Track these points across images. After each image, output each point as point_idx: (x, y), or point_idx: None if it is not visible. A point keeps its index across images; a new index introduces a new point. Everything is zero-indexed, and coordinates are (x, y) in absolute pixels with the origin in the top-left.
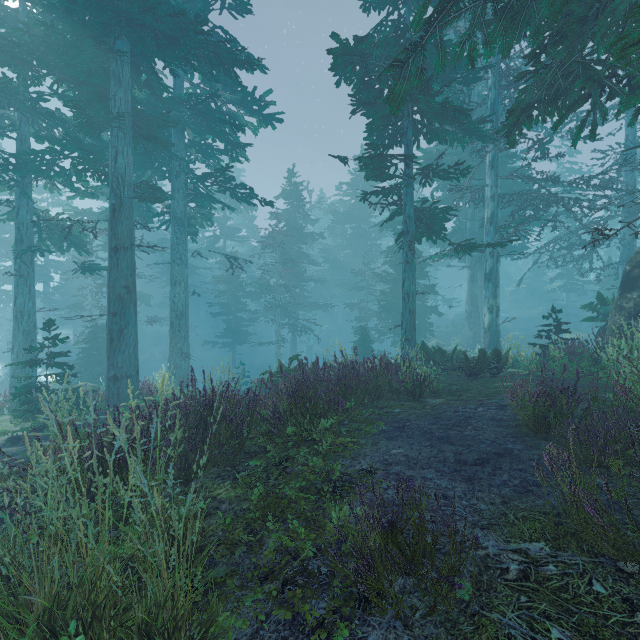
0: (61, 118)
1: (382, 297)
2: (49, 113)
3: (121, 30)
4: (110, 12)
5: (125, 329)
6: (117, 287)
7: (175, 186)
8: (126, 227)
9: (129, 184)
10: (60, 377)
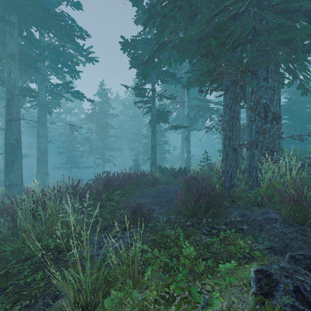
0: None
1: (145, 145)
2: None
3: (14, 12)
4: (7, 1)
5: (15, 160)
6: (10, 139)
7: (40, 87)
8: (16, 109)
9: (17, 88)
10: None
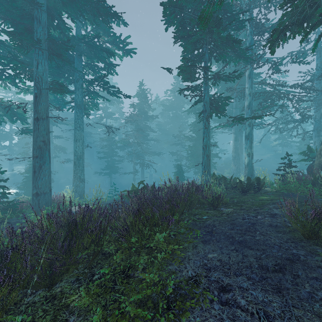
0: (9, 46)
1: (189, 148)
2: (0, 42)
3: None
4: None
5: (43, 166)
6: (38, 141)
7: (76, 87)
8: (43, 106)
9: (45, 82)
10: (1, 194)
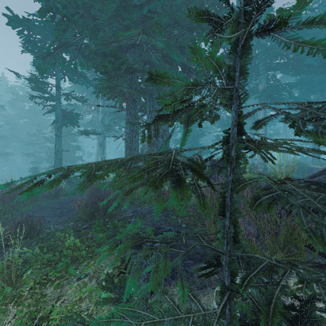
0: None
1: (49, 150)
2: None
3: None
4: None
5: None
6: None
7: None
8: None
9: None
10: None
